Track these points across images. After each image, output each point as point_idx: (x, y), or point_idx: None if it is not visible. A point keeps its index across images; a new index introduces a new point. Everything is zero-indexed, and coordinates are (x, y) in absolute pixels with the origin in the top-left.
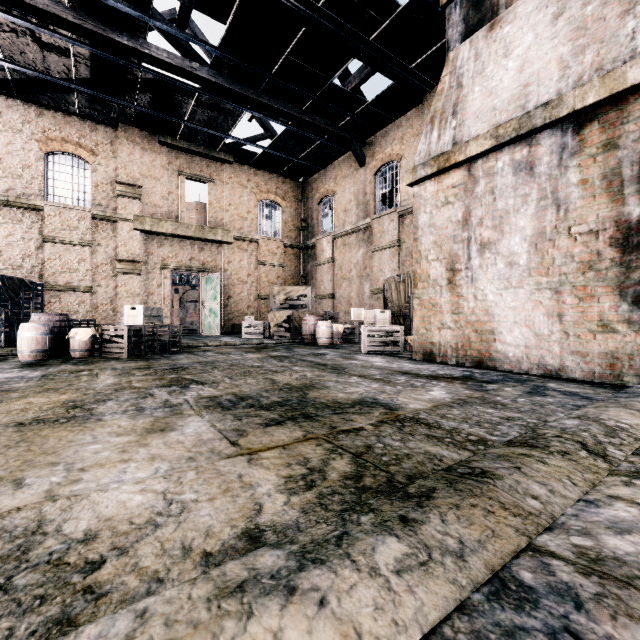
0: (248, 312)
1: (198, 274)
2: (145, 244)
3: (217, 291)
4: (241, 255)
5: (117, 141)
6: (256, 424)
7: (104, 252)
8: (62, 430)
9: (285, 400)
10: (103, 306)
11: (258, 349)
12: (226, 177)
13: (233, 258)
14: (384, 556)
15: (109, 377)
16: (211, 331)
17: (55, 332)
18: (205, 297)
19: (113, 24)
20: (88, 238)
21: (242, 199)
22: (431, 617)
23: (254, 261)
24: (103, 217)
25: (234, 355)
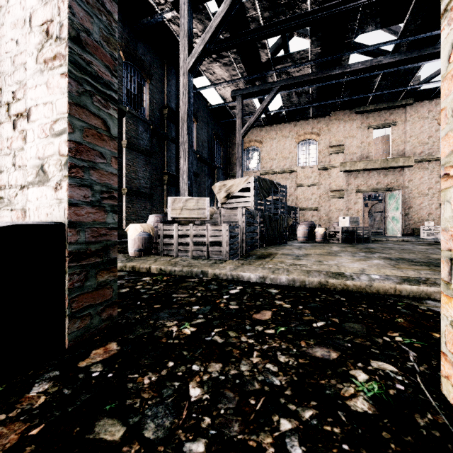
0: (429, 218)
1: (382, 193)
2: (346, 179)
3: (398, 204)
4: (421, 173)
5: (330, 123)
6: (405, 264)
7: (323, 187)
8: (330, 256)
9: (428, 261)
10: (323, 217)
11: (430, 244)
12: (407, 117)
13: (413, 177)
14: (423, 272)
15: (336, 248)
16: (393, 233)
17: (309, 229)
18: (388, 209)
19: (330, 67)
20: (316, 181)
21: (422, 129)
22: (428, 277)
23: (435, 176)
24: (323, 168)
25: (407, 246)
